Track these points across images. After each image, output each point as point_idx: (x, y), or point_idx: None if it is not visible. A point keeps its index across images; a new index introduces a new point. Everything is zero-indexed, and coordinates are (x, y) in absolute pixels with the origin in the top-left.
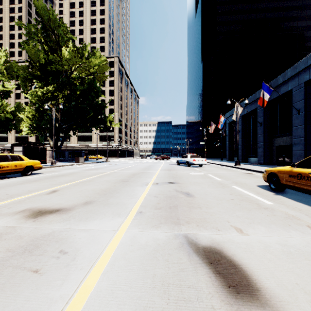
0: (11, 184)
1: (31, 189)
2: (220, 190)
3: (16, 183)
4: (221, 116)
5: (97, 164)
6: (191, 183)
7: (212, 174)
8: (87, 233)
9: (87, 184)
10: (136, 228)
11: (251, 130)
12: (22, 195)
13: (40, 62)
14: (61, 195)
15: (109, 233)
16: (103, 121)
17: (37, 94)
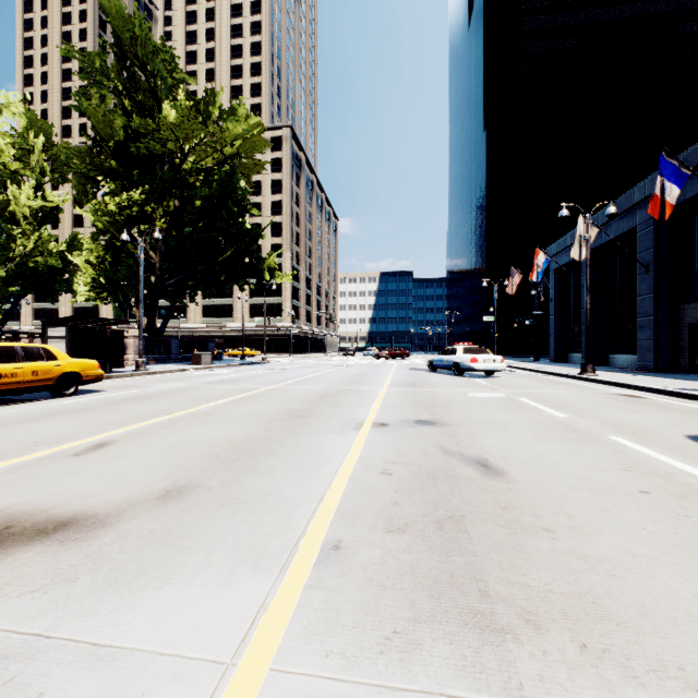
0: (8, 422)
1: (45, 438)
2: (581, 453)
3: (24, 418)
4: (538, 252)
5: (240, 369)
6: (482, 425)
7: (528, 396)
8: (99, 679)
9: (198, 423)
10: (316, 653)
11: (617, 286)
12: (7, 456)
13: (116, 140)
14: (112, 459)
15: (191, 686)
16: (255, 269)
17: (108, 208)
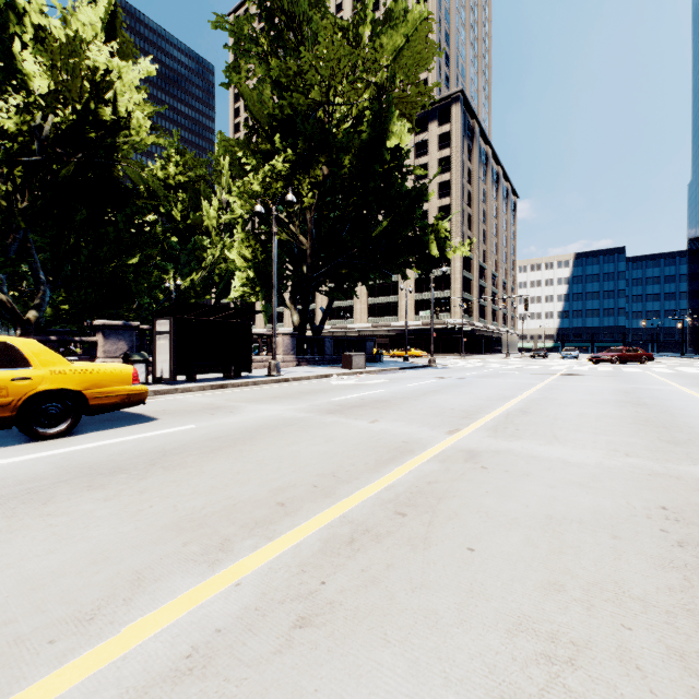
0: None
1: None
2: None
3: None
4: None
5: (398, 376)
6: None
7: None
8: None
9: None
10: None
11: None
12: None
13: (271, 124)
14: None
15: None
16: (419, 240)
17: (254, 189)
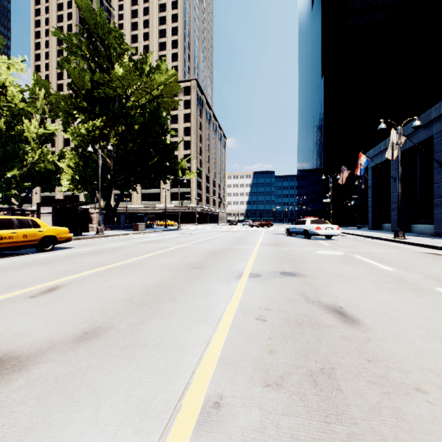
0: (0, 269)
1: (17, 283)
2: (418, 303)
3: (12, 266)
4: (361, 155)
5: (163, 233)
6: (331, 276)
7: (360, 254)
8: None
9: (125, 272)
10: None
11: (418, 177)
12: None
13: (86, 89)
14: (55, 301)
15: None
16: (173, 169)
17: (80, 132)
